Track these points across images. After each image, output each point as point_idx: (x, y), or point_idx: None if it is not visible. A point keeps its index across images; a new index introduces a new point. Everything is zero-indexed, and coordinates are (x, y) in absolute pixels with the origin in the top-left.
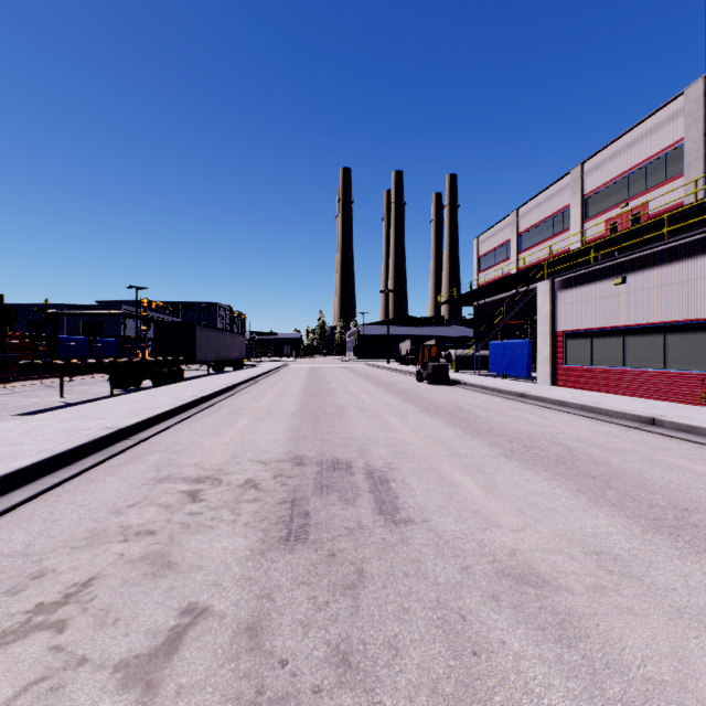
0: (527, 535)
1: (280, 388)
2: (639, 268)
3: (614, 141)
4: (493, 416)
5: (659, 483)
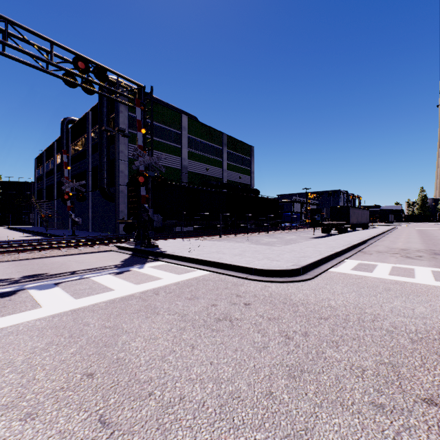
0: None
1: (405, 237)
2: None
3: None
4: None
5: None
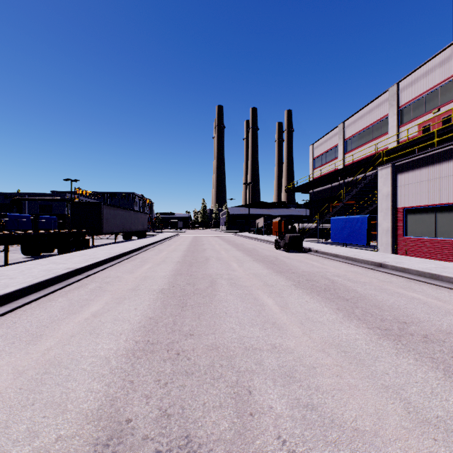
0: None
1: (163, 256)
2: None
3: (427, 62)
4: (377, 294)
5: None
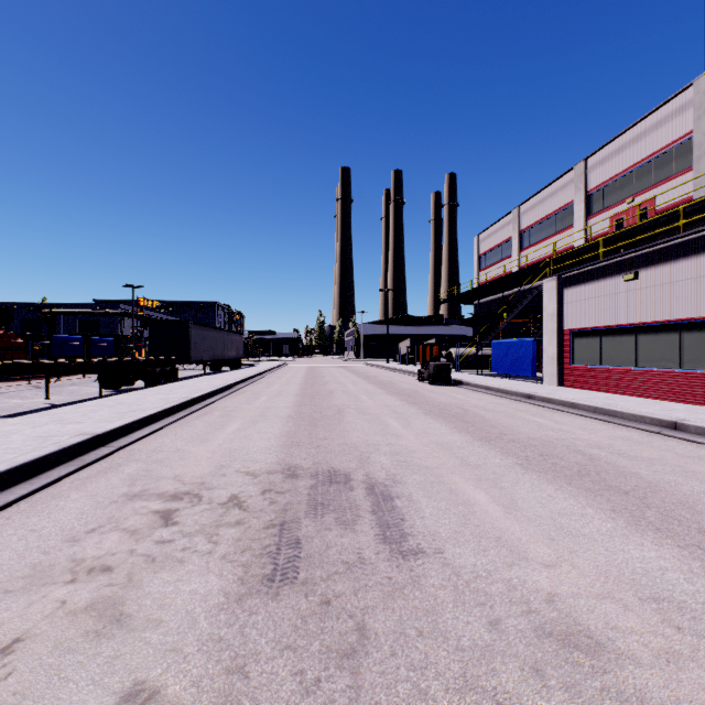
0: (564, 572)
1: (277, 389)
2: (652, 263)
3: (620, 135)
4: (501, 419)
5: (702, 501)
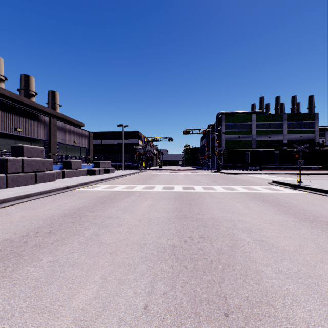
0: (321, 178)
1: None
2: None
3: None
4: None
5: None
